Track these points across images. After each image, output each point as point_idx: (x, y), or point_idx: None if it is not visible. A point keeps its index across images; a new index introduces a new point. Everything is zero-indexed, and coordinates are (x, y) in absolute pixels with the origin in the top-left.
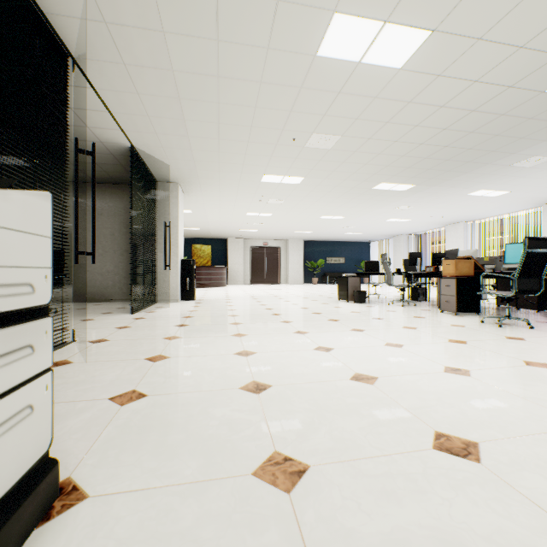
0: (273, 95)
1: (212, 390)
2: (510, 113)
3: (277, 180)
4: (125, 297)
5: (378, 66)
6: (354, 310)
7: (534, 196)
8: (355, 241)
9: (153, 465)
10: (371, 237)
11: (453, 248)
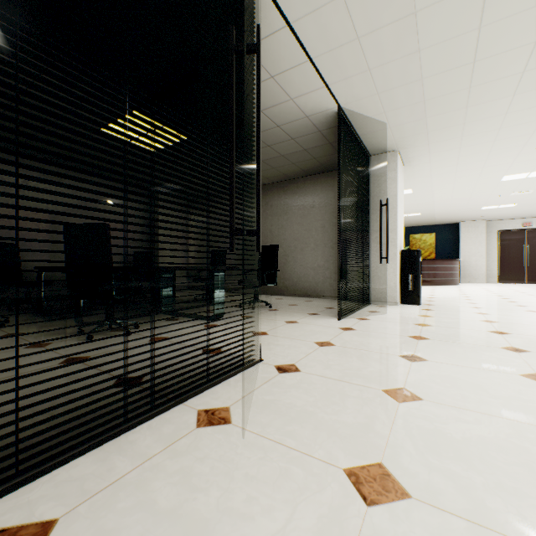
0: None
1: None
2: None
3: None
4: (334, 295)
5: None
6: None
7: None
8: None
9: None
10: None
11: None
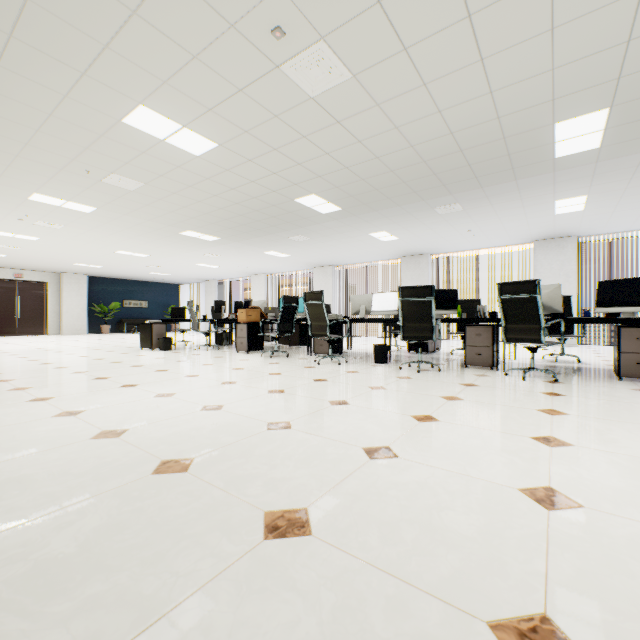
0: (67, 129)
1: (23, 422)
2: (278, 206)
3: (56, 203)
4: None
5: (180, 148)
6: (159, 357)
7: (307, 261)
8: (162, 282)
9: (4, 454)
10: (181, 279)
11: (258, 297)
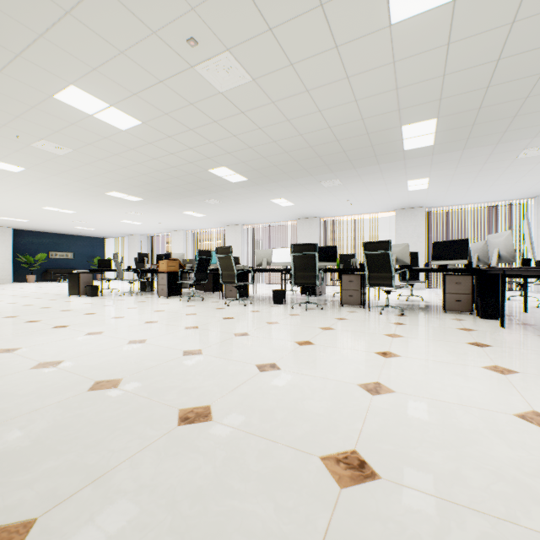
0: None
1: None
2: (195, 174)
3: None
4: None
5: (107, 123)
6: (87, 302)
7: (220, 220)
8: (87, 236)
9: None
10: (106, 233)
11: (177, 250)
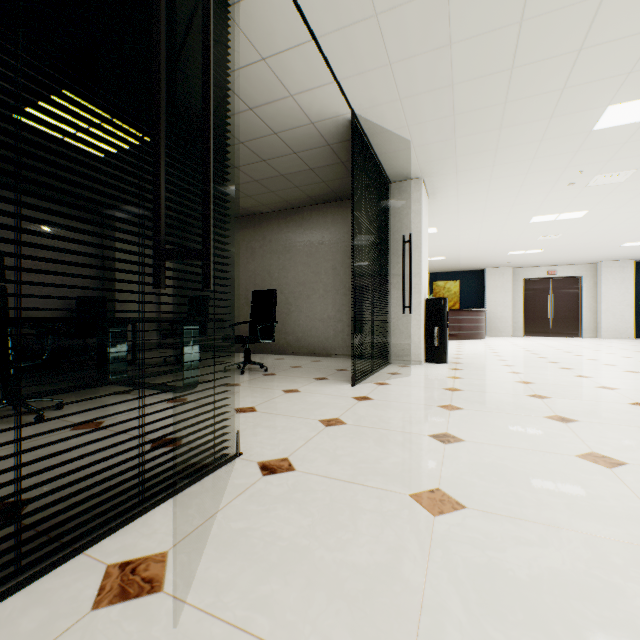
0: None
1: None
2: None
3: (639, 115)
4: (348, 352)
5: None
6: None
7: None
8: None
9: None
10: None
11: None
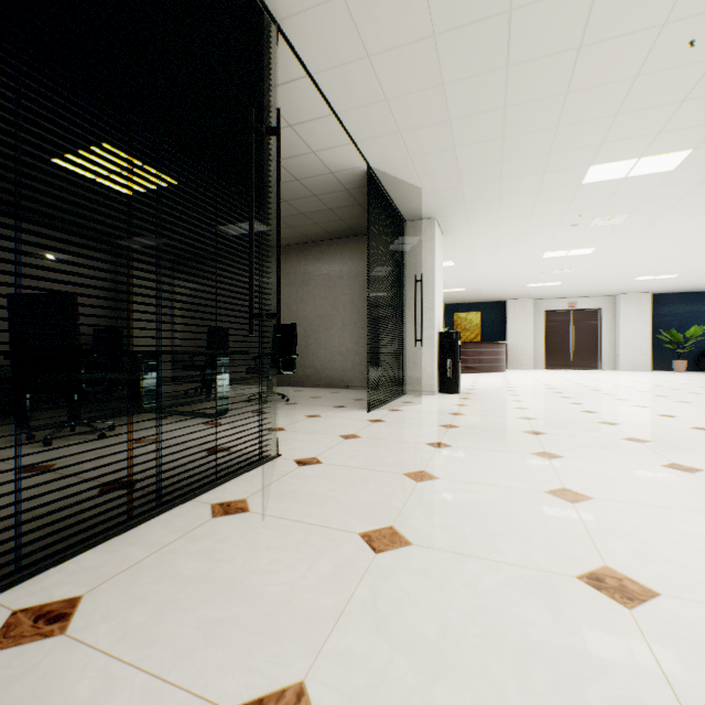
0: None
1: None
2: None
3: (618, 173)
4: (366, 384)
5: None
6: None
7: None
8: None
9: None
10: None
11: None
